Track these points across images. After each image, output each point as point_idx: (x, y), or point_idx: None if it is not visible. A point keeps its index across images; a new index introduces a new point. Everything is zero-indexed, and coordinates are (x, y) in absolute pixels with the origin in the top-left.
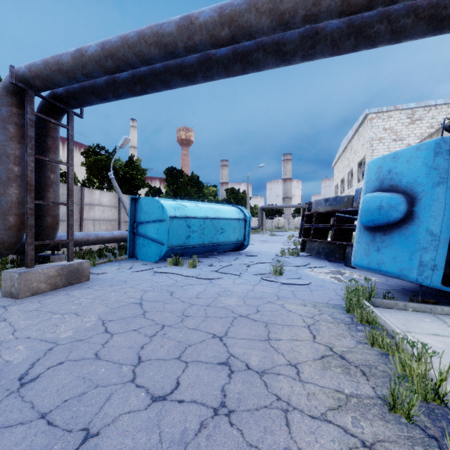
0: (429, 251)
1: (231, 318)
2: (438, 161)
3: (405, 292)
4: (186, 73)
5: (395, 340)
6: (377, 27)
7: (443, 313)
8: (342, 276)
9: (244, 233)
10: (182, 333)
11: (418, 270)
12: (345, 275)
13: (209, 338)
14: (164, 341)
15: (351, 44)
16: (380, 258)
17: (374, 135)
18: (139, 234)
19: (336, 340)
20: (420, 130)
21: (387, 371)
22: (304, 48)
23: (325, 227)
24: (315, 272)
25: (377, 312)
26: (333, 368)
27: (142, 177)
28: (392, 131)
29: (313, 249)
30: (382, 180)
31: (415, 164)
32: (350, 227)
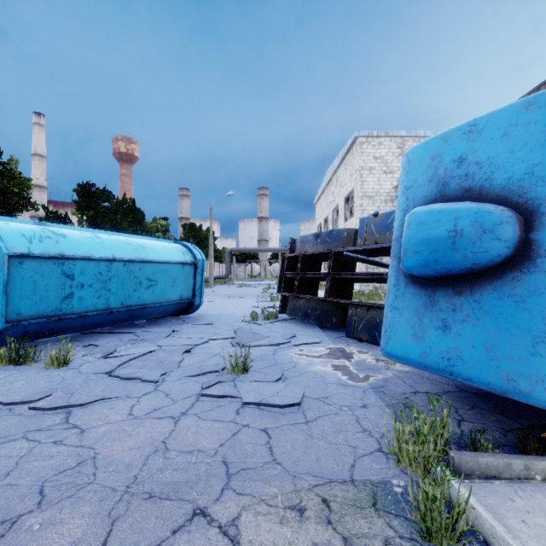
0: None
1: None
2: None
3: (470, 400)
4: None
5: None
6: None
7: None
8: (352, 363)
9: (193, 287)
10: None
11: None
12: (355, 360)
13: None
14: None
15: None
16: (450, 345)
17: (364, 163)
18: None
19: None
20: None
21: None
22: None
23: (316, 276)
24: (306, 356)
25: None
26: None
27: (23, 191)
28: (383, 161)
29: (298, 310)
30: (445, 180)
31: (525, 138)
32: (354, 276)
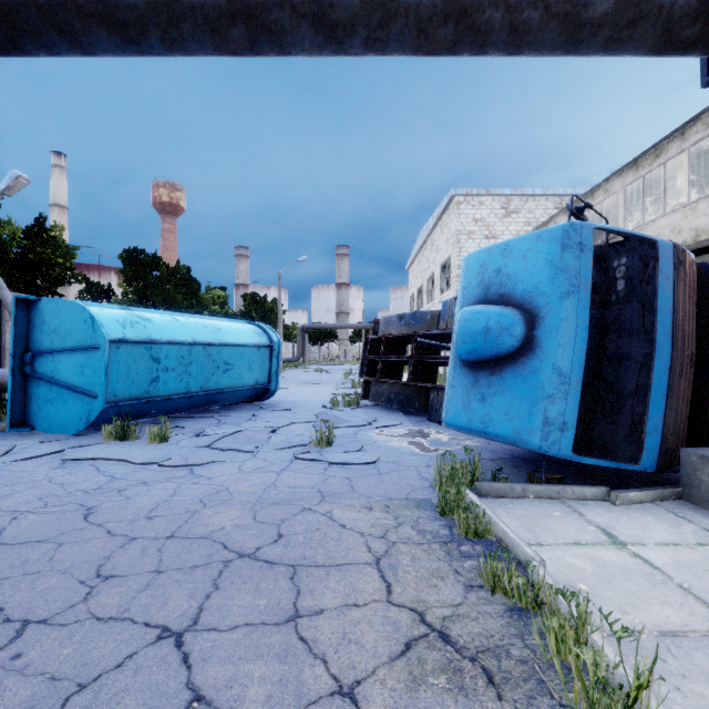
0: (556, 400)
1: (218, 565)
2: (567, 259)
3: (516, 463)
4: (120, 20)
5: (532, 580)
6: (489, 14)
7: (574, 497)
8: (427, 440)
9: (269, 371)
10: (73, 643)
11: (541, 431)
12: (431, 439)
13: (148, 645)
14: (4, 687)
15: (449, 36)
16: (485, 413)
17: (462, 227)
18: (38, 376)
19: (429, 590)
20: (516, 226)
21: (529, 659)
22: (370, 23)
23: (399, 360)
24: (385, 435)
25: (489, 512)
26: (431, 679)
27: (67, 262)
28: (484, 223)
29: (381, 396)
30: (488, 285)
31: (535, 261)
32: (436, 360)
